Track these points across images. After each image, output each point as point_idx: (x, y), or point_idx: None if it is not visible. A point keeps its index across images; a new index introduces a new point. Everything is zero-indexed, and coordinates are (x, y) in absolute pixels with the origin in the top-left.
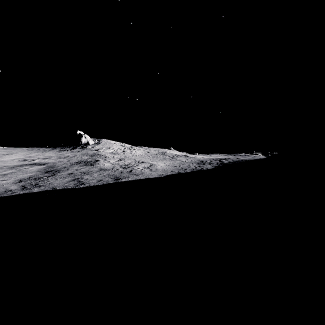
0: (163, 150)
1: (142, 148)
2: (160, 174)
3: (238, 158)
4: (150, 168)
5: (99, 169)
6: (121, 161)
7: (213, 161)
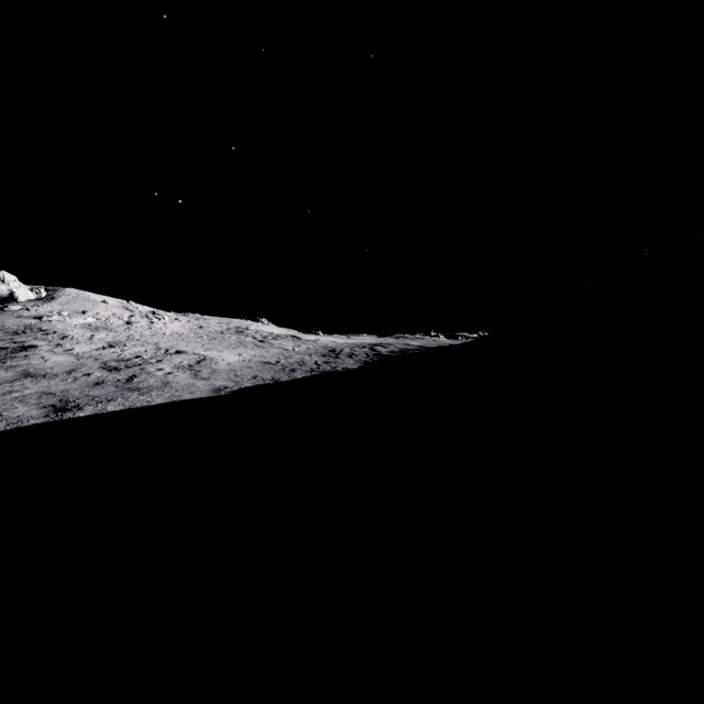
0: (241, 322)
1: (188, 316)
2: (218, 388)
3: (407, 344)
4: (194, 370)
5: (19, 374)
6: (113, 348)
7: (358, 349)
